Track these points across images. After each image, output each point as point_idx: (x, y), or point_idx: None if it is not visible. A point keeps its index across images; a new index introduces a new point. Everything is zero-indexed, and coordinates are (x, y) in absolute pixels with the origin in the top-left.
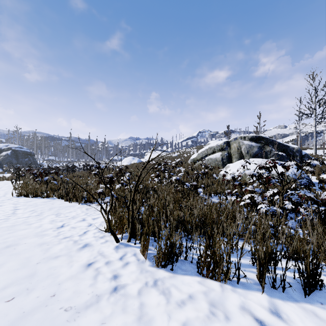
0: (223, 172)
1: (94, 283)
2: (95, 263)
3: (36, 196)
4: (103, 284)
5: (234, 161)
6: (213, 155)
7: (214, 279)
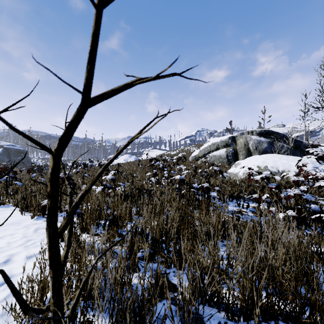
0: (232, 171)
1: None
2: None
3: None
4: None
5: (241, 158)
6: (217, 152)
7: None
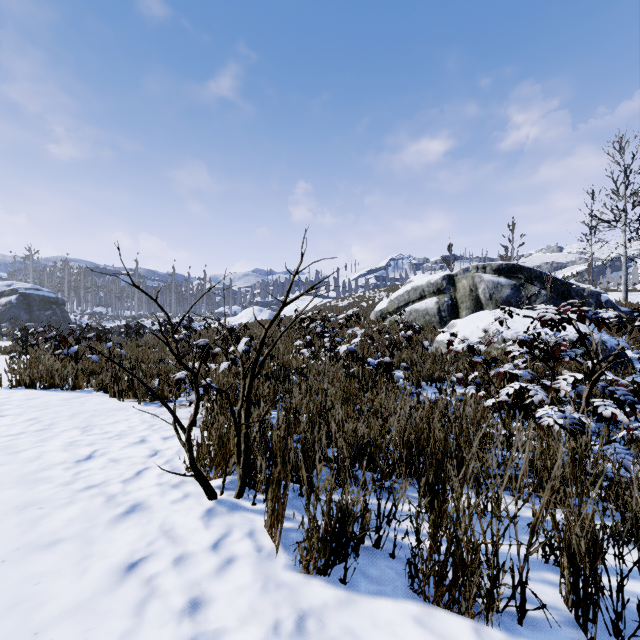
0: (442, 338)
1: (135, 629)
2: (148, 560)
3: (52, 387)
4: (158, 634)
5: (463, 316)
6: (421, 303)
7: (456, 609)
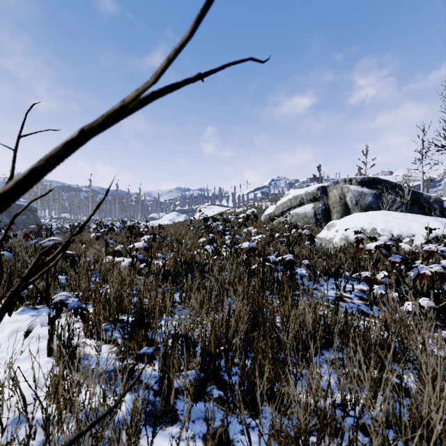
0: (324, 235)
1: None
2: None
3: None
4: None
5: (335, 218)
6: (301, 208)
7: None
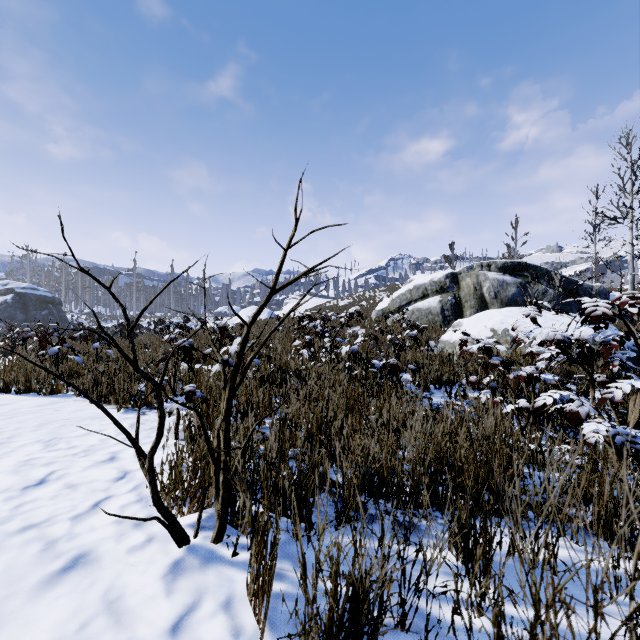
0: (448, 338)
1: None
2: None
3: (29, 392)
4: None
5: (468, 315)
6: (424, 302)
7: None
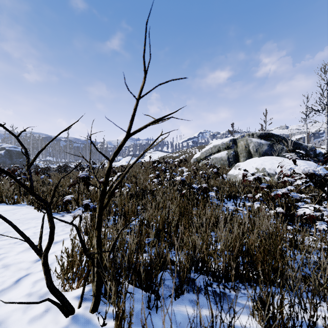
0: (232, 173)
1: None
2: None
3: (1, 202)
4: None
5: (241, 161)
6: (218, 154)
7: None
